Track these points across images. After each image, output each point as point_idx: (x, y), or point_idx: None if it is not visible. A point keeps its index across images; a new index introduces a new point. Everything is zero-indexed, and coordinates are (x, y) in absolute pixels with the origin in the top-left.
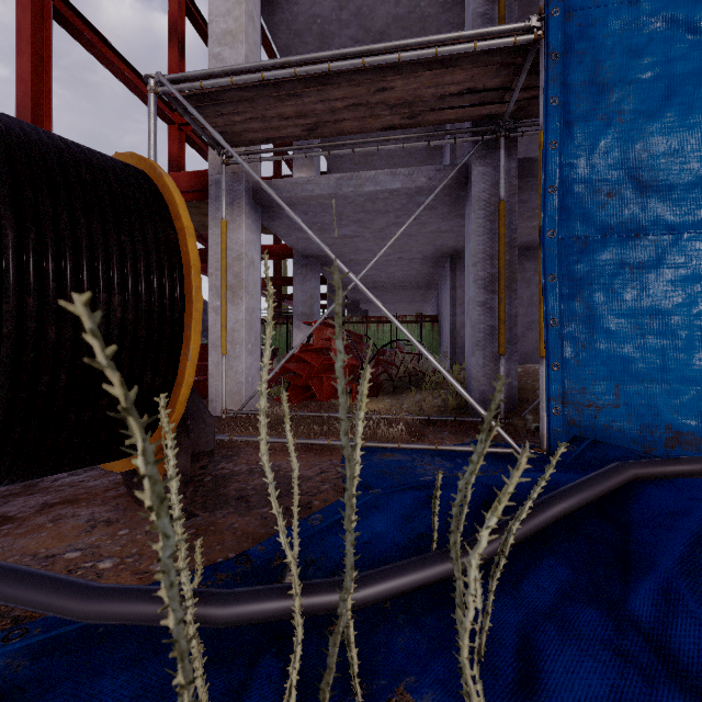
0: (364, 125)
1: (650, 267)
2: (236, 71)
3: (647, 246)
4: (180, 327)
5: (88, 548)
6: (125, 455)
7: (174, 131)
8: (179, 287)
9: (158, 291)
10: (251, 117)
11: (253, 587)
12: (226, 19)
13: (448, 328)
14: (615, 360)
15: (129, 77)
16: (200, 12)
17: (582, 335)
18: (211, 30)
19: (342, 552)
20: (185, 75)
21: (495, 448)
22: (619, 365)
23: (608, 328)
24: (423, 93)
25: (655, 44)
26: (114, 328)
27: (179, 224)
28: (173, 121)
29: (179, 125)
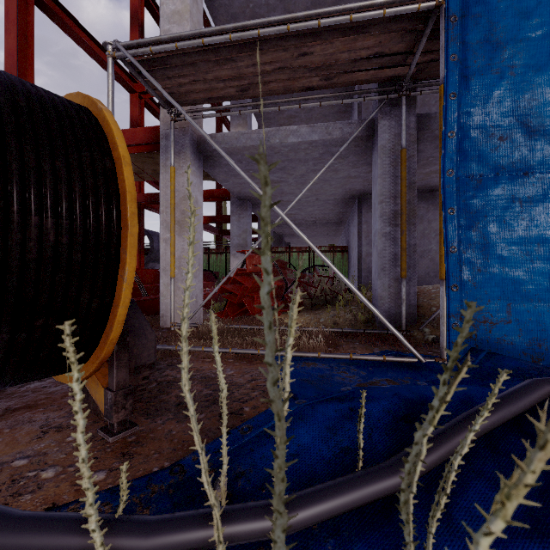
0: (288, 86)
1: (538, 201)
2: (180, 38)
3: (536, 183)
4: (116, 251)
5: (35, 456)
6: (70, 370)
7: (135, 98)
8: (115, 213)
9: (93, 216)
10: (194, 80)
11: (180, 513)
12: (174, 1)
13: (355, 256)
14: (507, 282)
15: (98, 54)
16: (156, 3)
17: (478, 260)
18: (162, 10)
19: (270, 464)
20: (138, 41)
21: (401, 357)
22: (510, 287)
23: (501, 254)
24: (338, 57)
25: (542, 7)
26: (47, 251)
27: (116, 154)
28: (134, 90)
29: (139, 93)
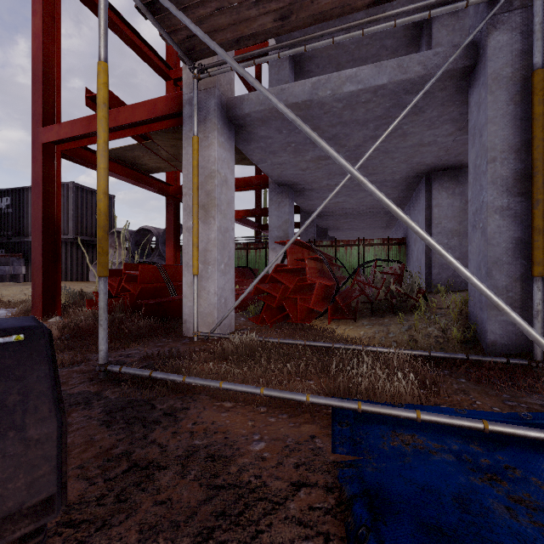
0: None
1: None
2: None
3: None
4: None
5: None
6: None
7: (171, 85)
8: None
9: None
10: (217, 8)
11: None
12: None
13: (421, 249)
14: None
15: (131, 37)
16: None
17: None
18: None
19: None
20: None
21: None
22: None
23: None
24: None
25: None
26: None
27: None
28: (170, 77)
29: (174, 80)
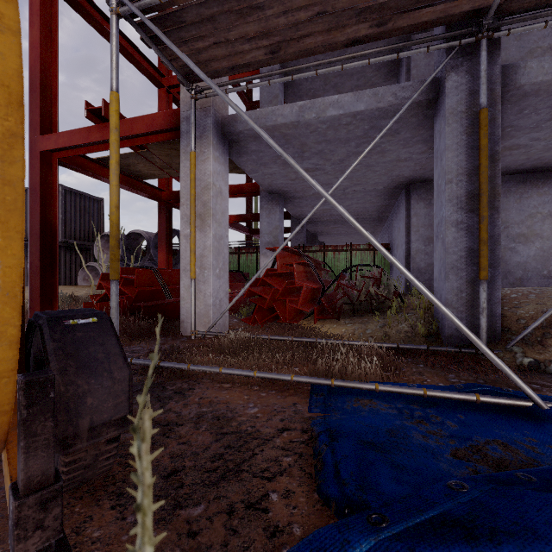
0: (329, 40)
1: None
2: None
3: None
4: None
5: None
6: None
7: (163, 93)
8: None
9: None
10: (214, 42)
11: None
12: None
13: (402, 254)
14: None
15: (125, 46)
16: None
17: None
18: None
19: None
20: None
21: (505, 398)
22: None
23: None
24: None
25: None
26: None
27: None
28: (162, 84)
29: (167, 88)
